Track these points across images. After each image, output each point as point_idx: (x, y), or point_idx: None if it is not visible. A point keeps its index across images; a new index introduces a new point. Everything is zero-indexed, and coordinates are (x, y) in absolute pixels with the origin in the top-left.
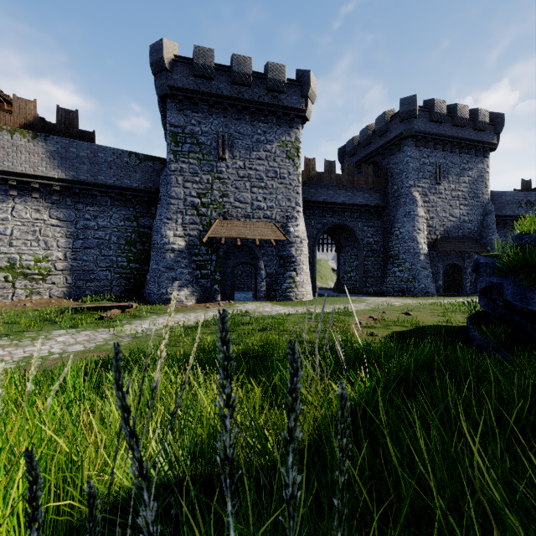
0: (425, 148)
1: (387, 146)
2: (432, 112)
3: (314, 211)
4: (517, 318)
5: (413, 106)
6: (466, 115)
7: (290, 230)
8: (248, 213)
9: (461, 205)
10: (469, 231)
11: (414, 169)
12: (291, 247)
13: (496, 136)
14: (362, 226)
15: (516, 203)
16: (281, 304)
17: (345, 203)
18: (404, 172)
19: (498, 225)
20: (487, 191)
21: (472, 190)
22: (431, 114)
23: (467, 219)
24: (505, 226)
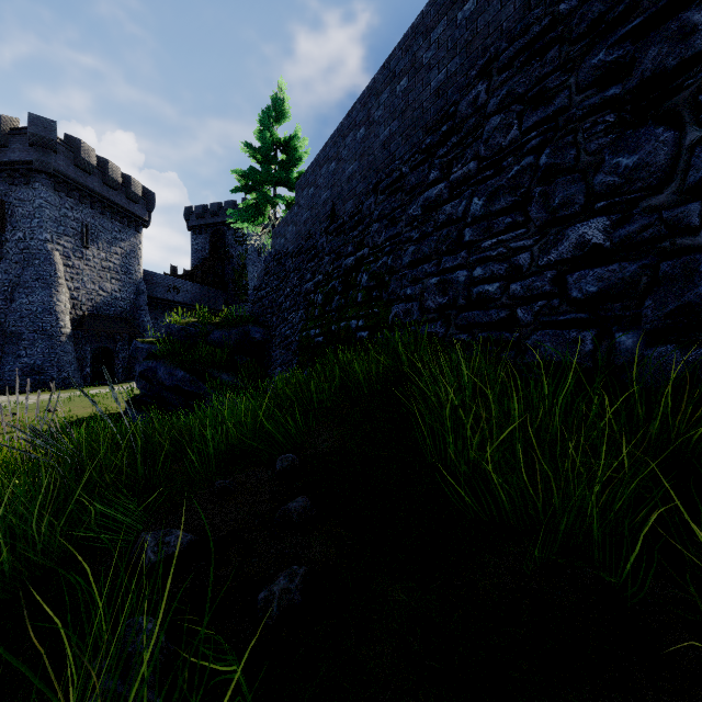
0: (68, 196)
1: (5, 168)
2: (78, 156)
3: None
4: (167, 394)
5: (51, 135)
6: (119, 179)
7: None
8: None
9: (114, 279)
10: (122, 310)
11: (53, 219)
12: None
13: (149, 214)
14: None
15: (166, 286)
16: None
17: None
18: (37, 219)
19: (151, 307)
20: (141, 269)
21: (126, 264)
22: (77, 157)
23: (120, 297)
24: (157, 309)
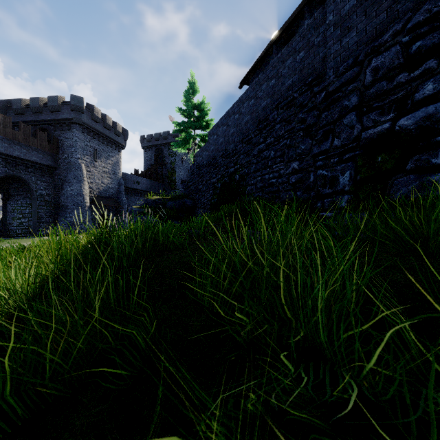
0: (88, 135)
1: (59, 122)
2: (93, 114)
3: None
4: None
5: (81, 105)
6: (111, 124)
7: None
8: None
9: (108, 177)
10: (112, 194)
11: (81, 147)
12: None
13: (125, 142)
14: (36, 180)
15: (133, 181)
16: None
17: (21, 157)
18: (74, 147)
19: (125, 192)
20: (121, 172)
21: (114, 169)
22: (92, 115)
23: (111, 187)
24: (128, 193)
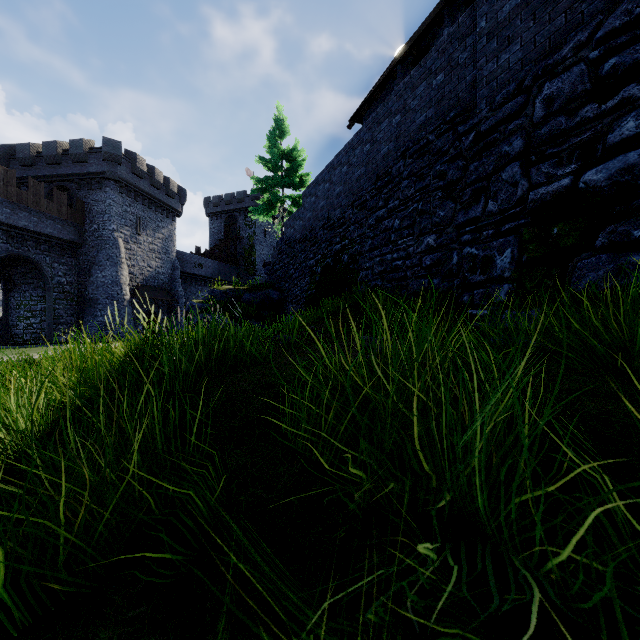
0: (127, 196)
1: (85, 177)
2: (135, 166)
3: None
4: None
5: (118, 152)
6: (161, 181)
7: None
8: None
9: (157, 258)
10: (163, 282)
11: (118, 214)
12: None
13: (181, 206)
14: (52, 262)
15: (193, 263)
16: None
17: (29, 229)
18: (108, 214)
19: (181, 280)
20: (175, 250)
21: (165, 247)
22: (134, 167)
23: (161, 272)
24: (186, 281)
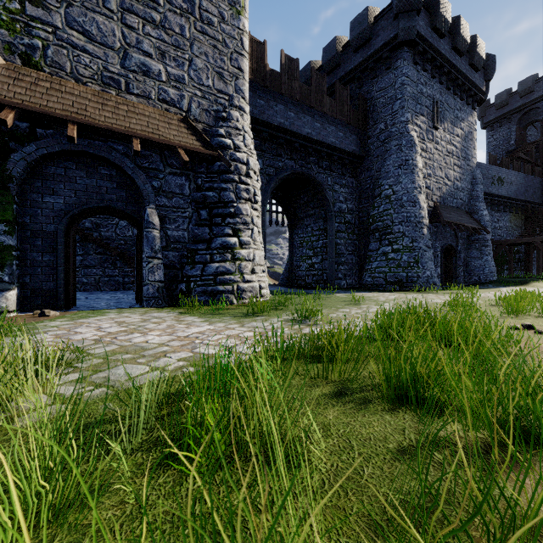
0: (422, 70)
1: (368, 63)
2: (436, 13)
3: (263, 142)
4: None
5: None
6: (467, 37)
7: (223, 143)
8: (112, 76)
9: (455, 166)
10: (461, 202)
11: (412, 97)
12: (227, 181)
13: (485, 85)
14: (333, 183)
15: (490, 178)
16: (205, 313)
17: (312, 137)
18: (398, 100)
19: None
20: (475, 154)
21: (464, 148)
22: (435, 16)
23: (460, 186)
24: None
